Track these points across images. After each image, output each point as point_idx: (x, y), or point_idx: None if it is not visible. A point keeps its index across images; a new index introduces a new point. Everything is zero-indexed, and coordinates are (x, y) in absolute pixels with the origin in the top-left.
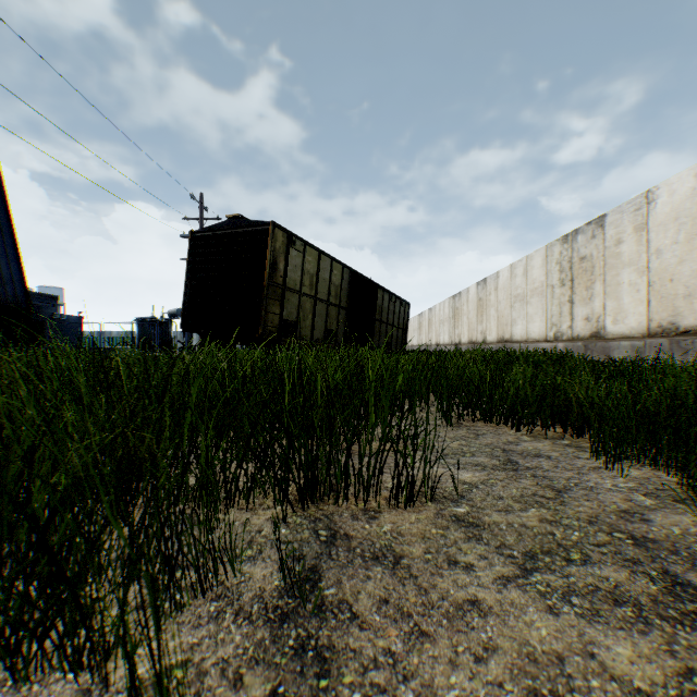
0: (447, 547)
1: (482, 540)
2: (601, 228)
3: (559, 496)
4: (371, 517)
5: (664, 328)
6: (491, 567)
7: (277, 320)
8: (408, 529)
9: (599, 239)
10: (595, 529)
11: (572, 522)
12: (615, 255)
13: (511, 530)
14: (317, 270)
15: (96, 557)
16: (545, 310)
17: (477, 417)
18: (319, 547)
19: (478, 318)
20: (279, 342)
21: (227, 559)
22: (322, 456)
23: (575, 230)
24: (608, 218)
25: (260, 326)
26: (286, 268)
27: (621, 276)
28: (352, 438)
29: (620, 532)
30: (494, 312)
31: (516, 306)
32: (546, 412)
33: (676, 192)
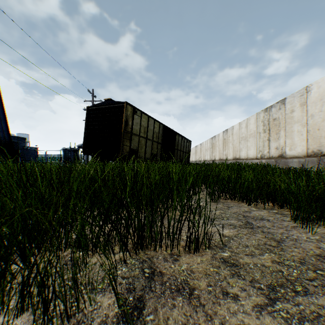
0: (220, 281)
1: (241, 276)
2: (283, 104)
3: (279, 244)
4: (175, 259)
5: (315, 152)
6: (249, 297)
7: (128, 149)
8: (197, 268)
9: (282, 109)
10: (305, 268)
11: (290, 262)
12: (290, 117)
13: (256, 269)
14: (147, 125)
15: (1, 295)
16: (256, 144)
17: (227, 197)
18: (144, 281)
19: (223, 148)
20: (129, 159)
21: (88, 290)
22: (147, 223)
23: (271, 105)
24: (287, 99)
25: (120, 151)
26: (132, 124)
27: (293, 127)
28: (164, 213)
29: (320, 269)
30: (231, 145)
31: (242, 142)
32: (263, 195)
33: (321, 86)
